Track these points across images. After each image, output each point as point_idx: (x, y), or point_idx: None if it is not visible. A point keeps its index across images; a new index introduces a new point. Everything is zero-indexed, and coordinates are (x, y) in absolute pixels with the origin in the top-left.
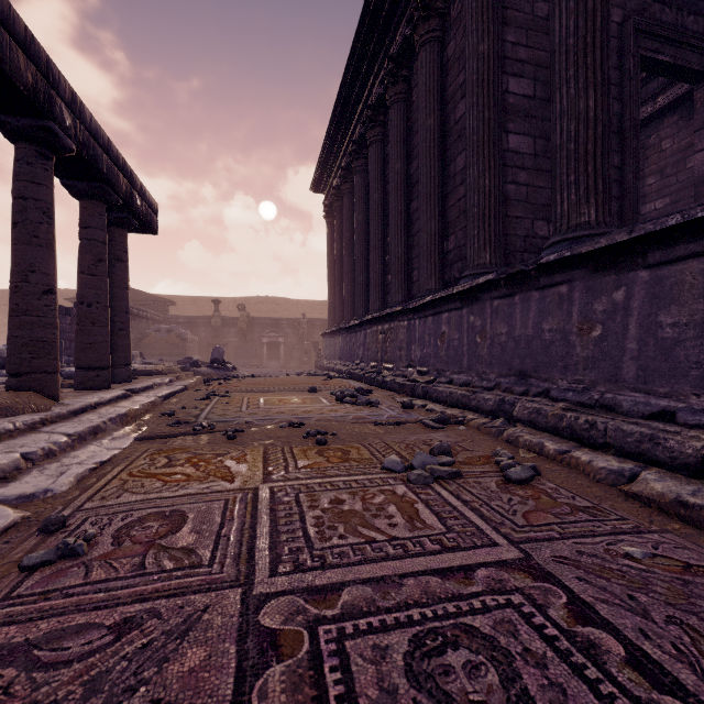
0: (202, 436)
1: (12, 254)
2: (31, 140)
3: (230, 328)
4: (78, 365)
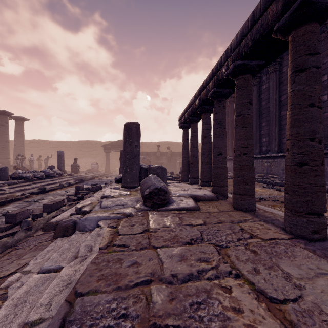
0: (267, 201)
1: (205, 146)
2: (209, 112)
3: (163, 156)
4: (193, 177)
